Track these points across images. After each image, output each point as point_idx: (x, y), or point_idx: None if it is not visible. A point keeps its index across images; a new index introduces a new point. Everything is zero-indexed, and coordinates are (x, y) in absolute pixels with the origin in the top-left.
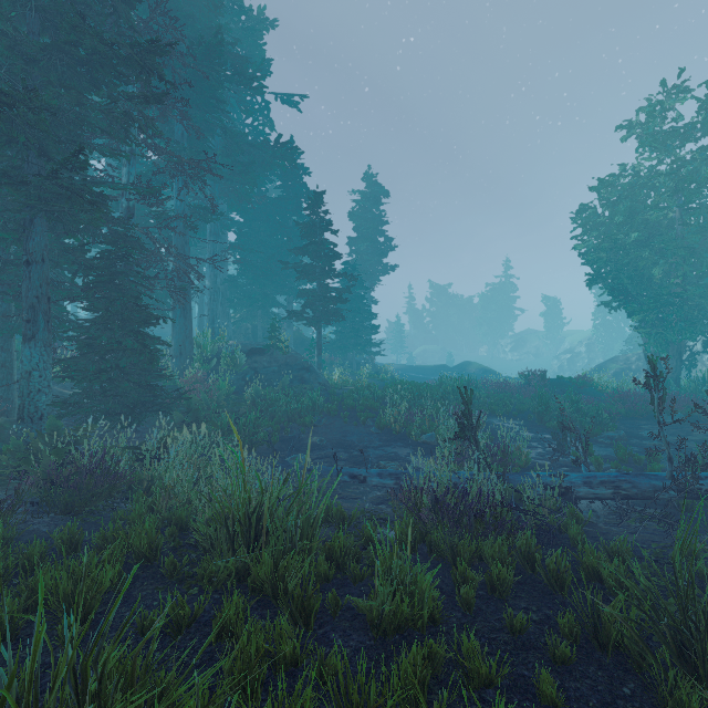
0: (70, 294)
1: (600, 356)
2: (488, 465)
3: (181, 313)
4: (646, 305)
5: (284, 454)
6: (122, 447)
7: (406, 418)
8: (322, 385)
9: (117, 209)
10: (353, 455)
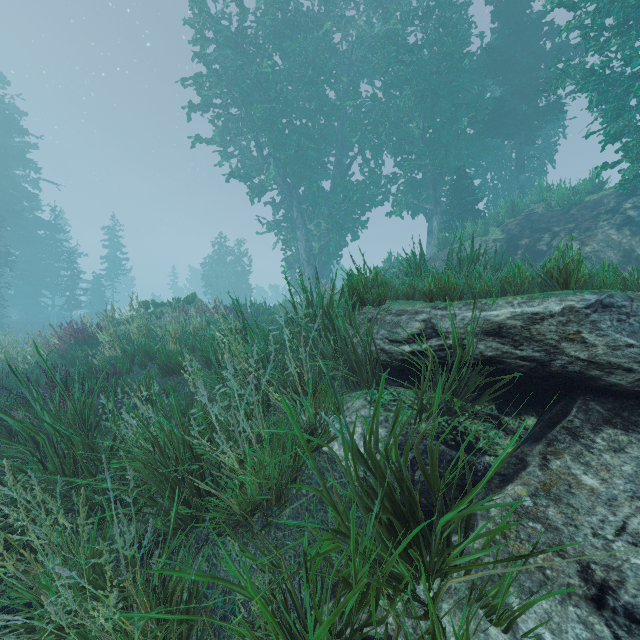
0: None
1: None
2: None
3: None
4: None
5: None
6: None
7: None
8: None
9: None
10: None
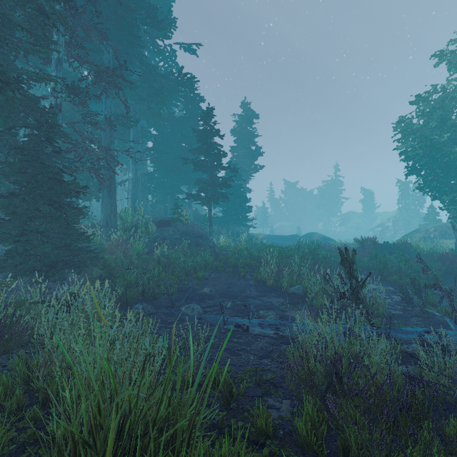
0: (4, 172)
1: (402, 229)
2: (371, 324)
3: (108, 194)
4: (456, 188)
5: (181, 302)
6: (30, 302)
7: (277, 273)
8: (212, 248)
9: (63, 119)
10: (236, 304)
